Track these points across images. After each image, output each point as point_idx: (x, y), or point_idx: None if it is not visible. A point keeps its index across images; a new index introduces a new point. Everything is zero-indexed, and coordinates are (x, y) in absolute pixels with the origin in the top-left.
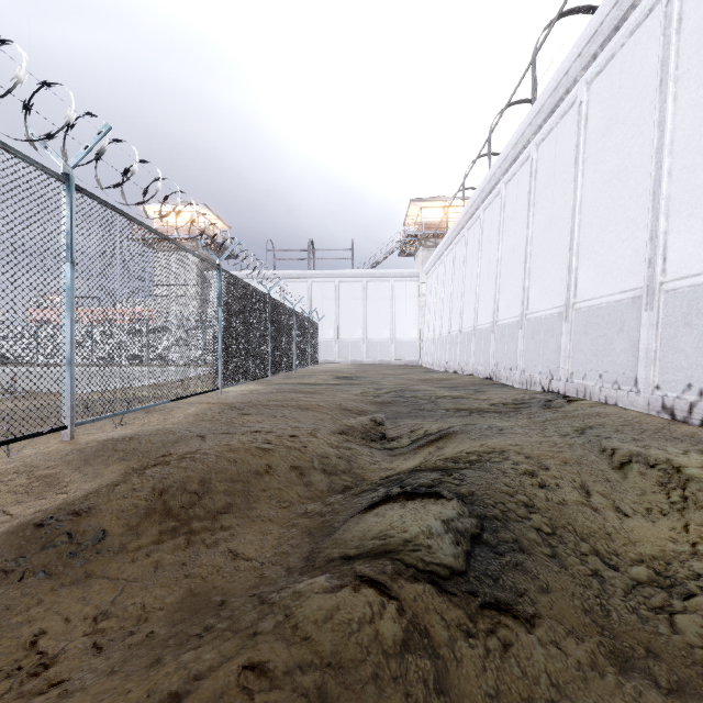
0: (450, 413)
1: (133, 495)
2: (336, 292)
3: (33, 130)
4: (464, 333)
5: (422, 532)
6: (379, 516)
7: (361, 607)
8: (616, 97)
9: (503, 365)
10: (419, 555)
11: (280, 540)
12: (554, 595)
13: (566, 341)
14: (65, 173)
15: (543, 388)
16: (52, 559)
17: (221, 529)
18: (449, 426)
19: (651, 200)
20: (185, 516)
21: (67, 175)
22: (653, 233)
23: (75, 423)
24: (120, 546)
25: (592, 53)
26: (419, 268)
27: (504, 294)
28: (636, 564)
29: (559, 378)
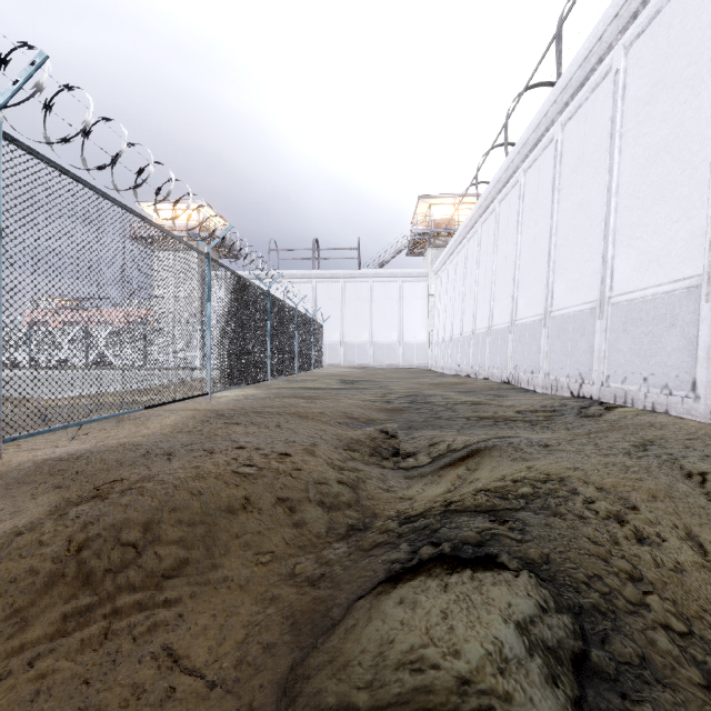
0: (472, 422)
1: (35, 554)
2: (342, 293)
3: None
4: (477, 334)
5: (488, 657)
6: (405, 608)
7: None
8: (663, 58)
9: (523, 368)
10: None
11: (249, 631)
12: None
13: (600, 339)
14: None
15: (571, 393)
16: None
17: (163, 607)
18: (478, 440)
19: None
20: (109, 587)
21: None
22: None
23: (3, 438)
24: None
25: (632, 11)
26: (428, 268)
27: (524, 291)
28: None
29: (592, 382)
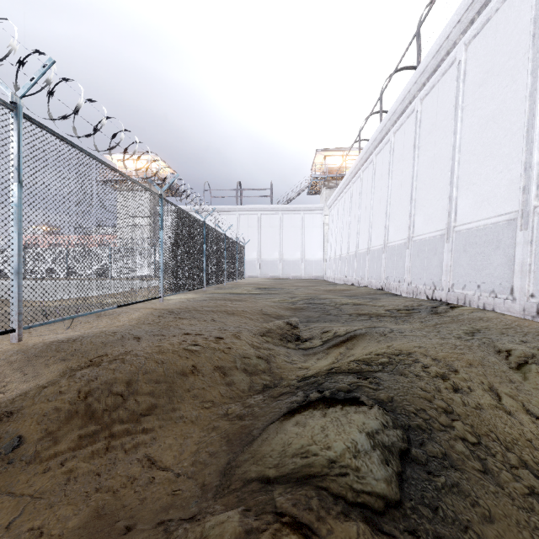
0: (353, 317)
1: (57, 399)
2: (259, 222)
3: None
4: (359, 253)
5: (347, 449)
6: (299, 426)
7: None
8: (492, 53)
9: (393, 278)
10: (347, 481)
11: (199, 446)
12: (499, 527)
13: (447, 257)
14: (13, 101)
15: (427, 296)
16: None
17: (142, 433)
18: (355, 329)
19: (525, 136)
20: (107, 420)
21: (15, 104)
22: (526, 164)
23: (23, 326)
24: (34, 455)
25: (470, 19)
26: (323, 203)
27: (393, 222)
28: None
29: (442, 288)
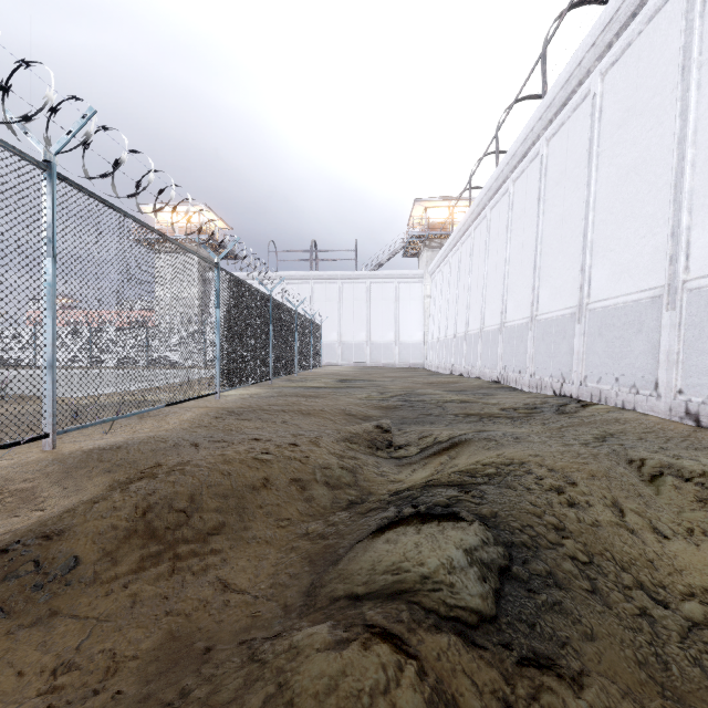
0: (459, 418)
1: (112, 515)
2: (339, 294)
3: (12, 114)
4: (470, 335)
5: (442, 565)
6: (390, 543)
7: (373, 672)
8: (633, 87)
9: (512, 368)
10: (440, 596)
11: (277, 568)
12: (601, 644)
13: (579, 342)
14: (46, 160)
15: (554, 392)
16: (12, 594)
17: (211, 554)
18: (461, 434)
19: (673, 194)
20: (170, 539)
21: (49, 162)
22: (674, 228)
23: (57, 431)
24: (93, 576)
25: (607, 42)
26: (423, 269)
27: (513, 295)
28: (687, 598)
29: (572, 381)
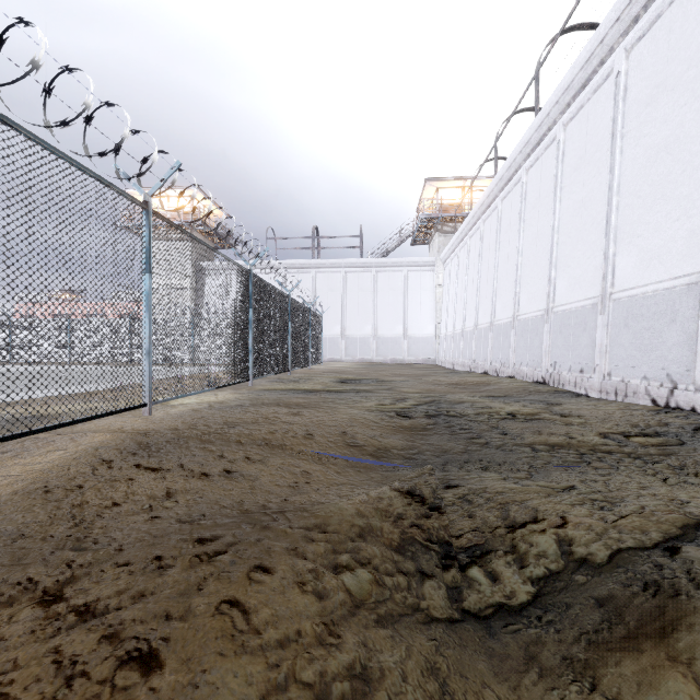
0: (542, 454)
1: None
2: (343, 284)
3: None
4: (498, 325)
5: None
6: None
7: None
8: None
9: (567, 365)
10: None
11: None
12: None
13: None
14: None
15: (654, 401)
16: None
17: None
18: (638, 541)
19: None
20: None
21: None
22: None
23: None
24: None
25: None
26: (434, 256)
27: (566, 271)
28: None
29: (695, 387)
